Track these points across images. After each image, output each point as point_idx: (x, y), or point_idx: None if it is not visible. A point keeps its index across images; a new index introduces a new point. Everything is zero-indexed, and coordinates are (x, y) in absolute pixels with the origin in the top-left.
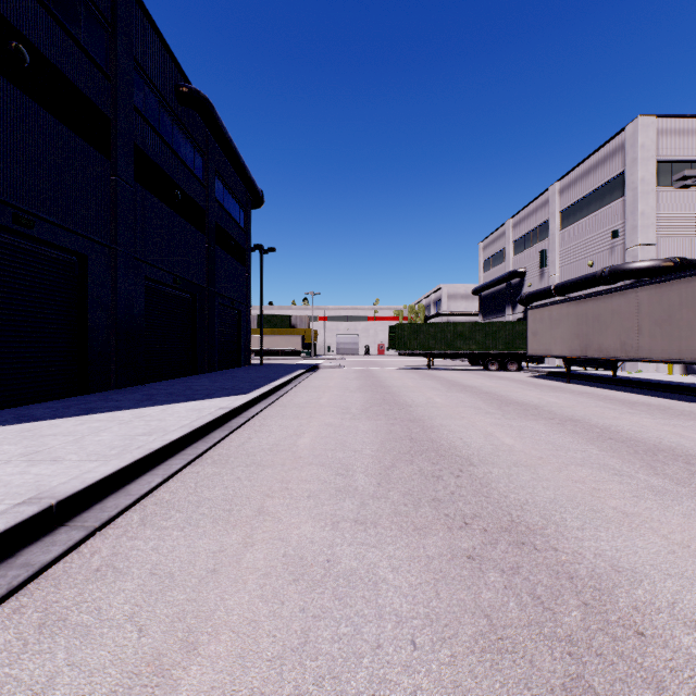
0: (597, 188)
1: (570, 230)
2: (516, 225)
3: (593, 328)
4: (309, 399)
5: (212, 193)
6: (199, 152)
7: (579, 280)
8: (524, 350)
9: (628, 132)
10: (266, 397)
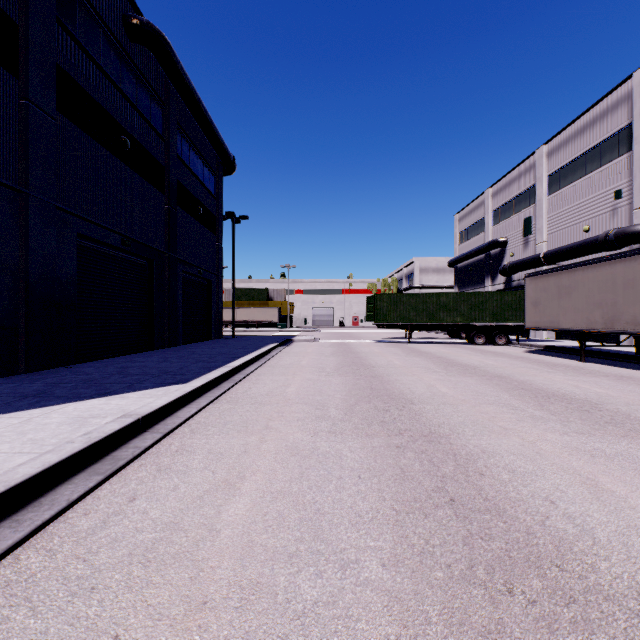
0: (594, 146)
1: (560, 194)
2: (495, 194)
3: (623, 296)
4: (272, 388)
5: (174, 149)
6: (157, 102)
7: (575, 245)
8: (514, 322)
9: (635, 79)
10: (216, 385)
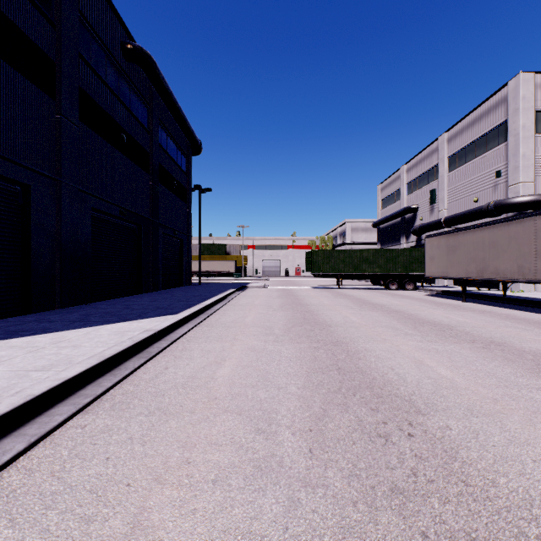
0: (481, 136)
1: (457, 172)
2: (409, 170)
3: (489, 253)
4: (235, 318)
5: (156, 139)
6: (144, 103)
7: (466, 213)
8: (420, 272)
9: (510, 86)
10: (196, 316)
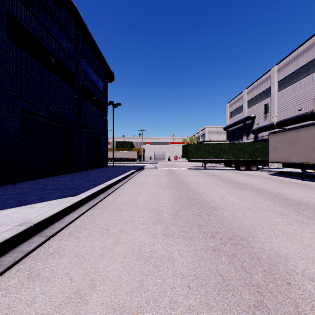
0: (304, 65)
1: (284, 91)
2: (249, 92)
3: None
4: (129, 198)
5: (80, 66)
6: (70, 40)
7: (294, 118)
8: (261, 159)
9: None
10: (96, 196)
